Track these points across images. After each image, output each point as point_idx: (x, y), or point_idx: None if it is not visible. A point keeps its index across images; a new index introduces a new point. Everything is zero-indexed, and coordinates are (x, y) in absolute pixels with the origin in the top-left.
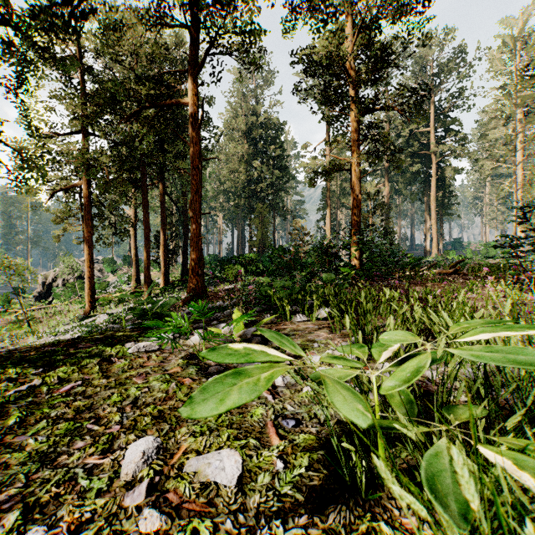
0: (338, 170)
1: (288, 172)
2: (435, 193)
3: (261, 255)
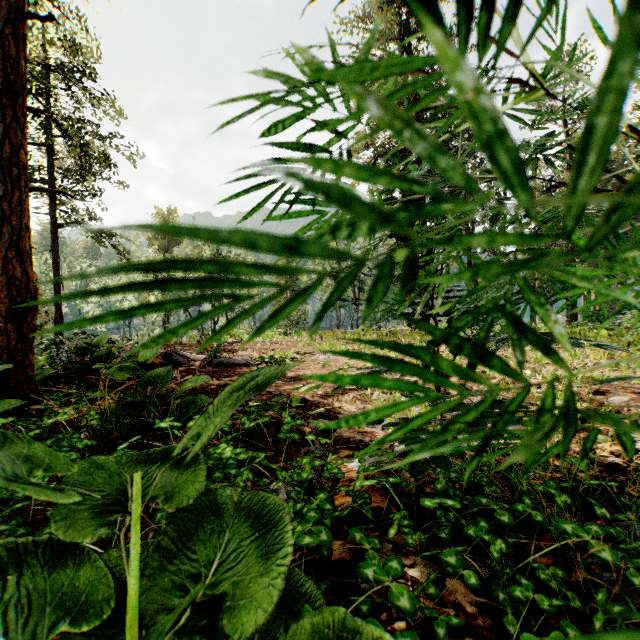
0: None
1: None
2: None
3: None
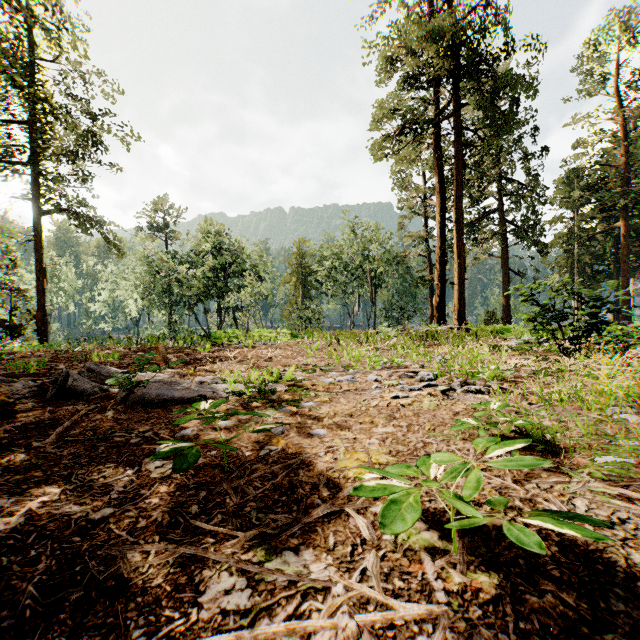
0: None
1: None
2: None
3: None
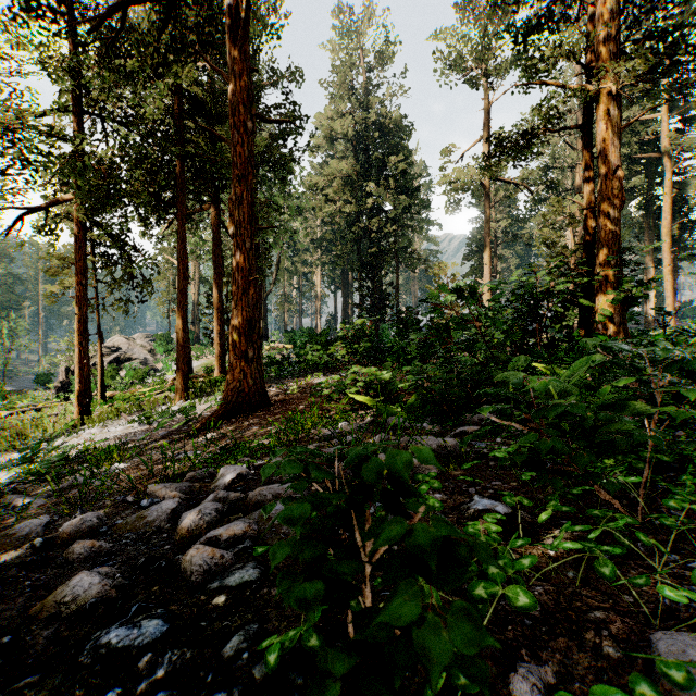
0: (541, 142)
1: (419, 200)
2: (670, 222)
3: (377, 327)
